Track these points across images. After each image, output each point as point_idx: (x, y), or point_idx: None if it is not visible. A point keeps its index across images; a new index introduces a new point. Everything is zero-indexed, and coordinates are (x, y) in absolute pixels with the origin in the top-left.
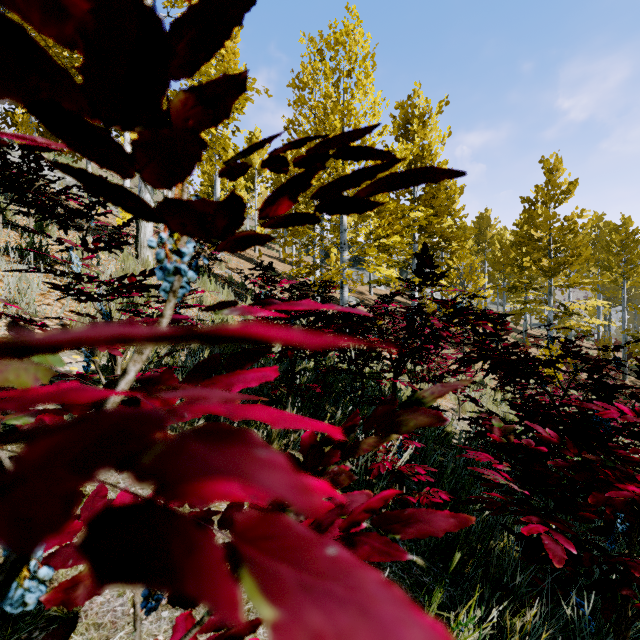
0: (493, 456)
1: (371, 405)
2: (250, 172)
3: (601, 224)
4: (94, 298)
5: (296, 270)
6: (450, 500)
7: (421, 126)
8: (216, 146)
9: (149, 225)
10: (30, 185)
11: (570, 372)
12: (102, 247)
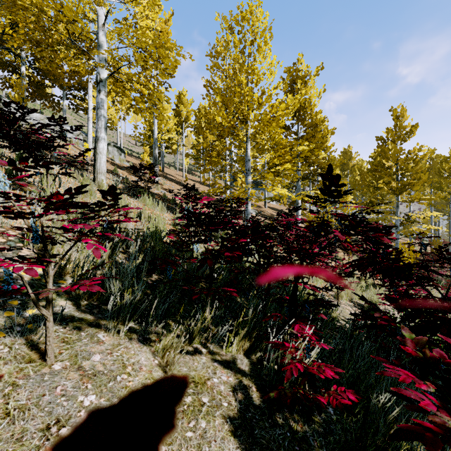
0: (412, 372)
1: (278, 304)
2: (179, 120)
3: (433, 156)
4: (21, 215)
5: (212, 190)
6: (358, 401)
7: (303, 85)
8: (153, 98)
9: (103, 157)
10: (11, 126)
11: (447, 275)
12: (31, 166)
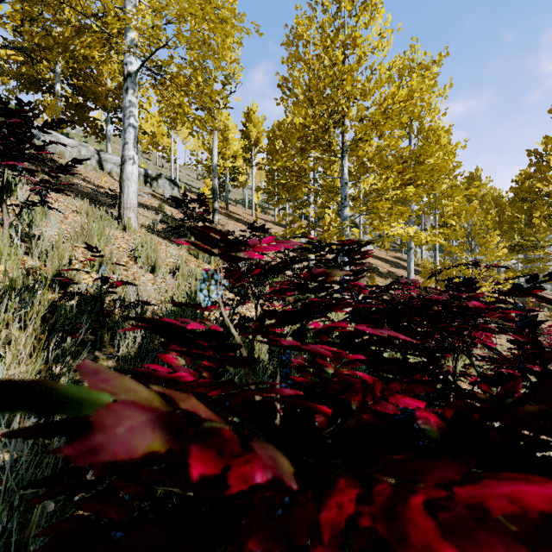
0: None
1: None
2: (248, 144)
3: None
4: None
5: (290, 230)
6: None
7: None
8: (203, 97)
9: (132, 185)
10: None
11: None
12: None
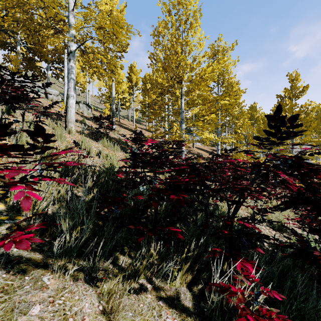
0: None
1: (218, 239)
2: (131, 84)
3: (318, 109)
4: None
5: (155, 134)
6: None
7: (222, 57)
8: (110, 65)
9: (73, 109)
10: (0, 85)
11: None
12: None
